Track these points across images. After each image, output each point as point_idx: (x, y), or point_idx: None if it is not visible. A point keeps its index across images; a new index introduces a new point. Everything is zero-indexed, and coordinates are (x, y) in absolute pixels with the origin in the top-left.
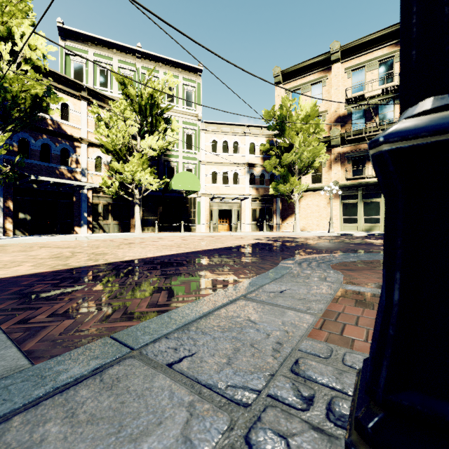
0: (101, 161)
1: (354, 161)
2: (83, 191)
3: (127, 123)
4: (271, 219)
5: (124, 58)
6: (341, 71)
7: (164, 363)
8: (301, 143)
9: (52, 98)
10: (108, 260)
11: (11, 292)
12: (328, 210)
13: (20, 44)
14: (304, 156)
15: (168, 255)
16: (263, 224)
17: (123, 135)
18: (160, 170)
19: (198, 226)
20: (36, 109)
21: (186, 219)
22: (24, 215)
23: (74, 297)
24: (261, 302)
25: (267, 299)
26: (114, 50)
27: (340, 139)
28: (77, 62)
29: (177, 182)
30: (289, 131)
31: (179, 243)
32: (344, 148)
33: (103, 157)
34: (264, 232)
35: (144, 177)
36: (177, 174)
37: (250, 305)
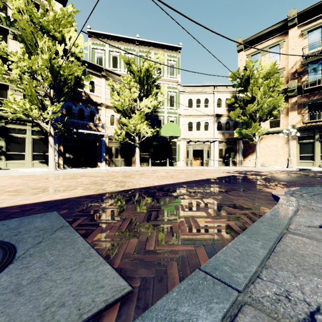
0: (113, 118)
1: (310, 107)
2: (102, 139)
3: (131, 90)
4: (235, 157)
5: (128, 46)
6: (297, 33)
7: (296, 321)
8: (262, 95)
9: (86, 77)
10: (130, 187)
11: (80, 210)
12: (285, 149)
13: (69, 44)
14: (265, 105)
15: (169, 184)
16: (228, 160)
17: (128, 99)
18: (151, 123)
19: (178, 162)
20: (77, 85)
21: (170, 157)
22: (69, 155)
23: (124, 217)
24: (313, 238)
25: (316, 235)
26: (121, 42)
27: (297, 90)
28: (99, 53)
29: (165, 130)
30: (251, 87)
31: (170, 174)
32: (301, 97)
33: (115, 115)
34: (230, 167)
35: (142, 127)
36: (164, 124)
37: (305, 241)
